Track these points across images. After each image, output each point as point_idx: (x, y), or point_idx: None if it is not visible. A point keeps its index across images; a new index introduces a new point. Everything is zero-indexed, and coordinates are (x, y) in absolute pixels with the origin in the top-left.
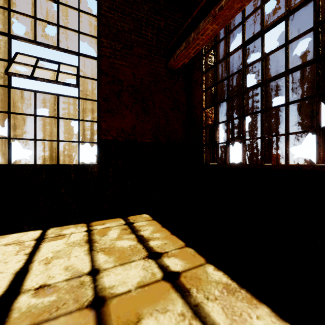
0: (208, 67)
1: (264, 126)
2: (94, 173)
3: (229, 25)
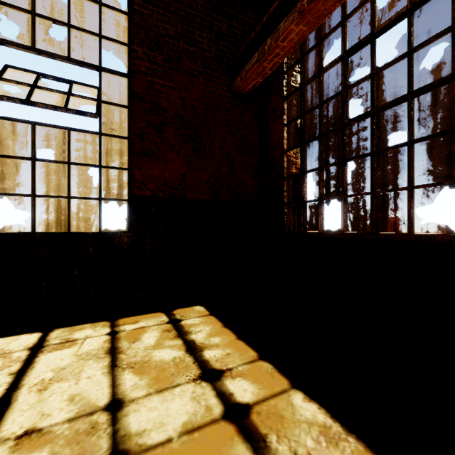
0: (292, 90)
1: (375, 176)
2: (123, 246)
3: (322, 28)
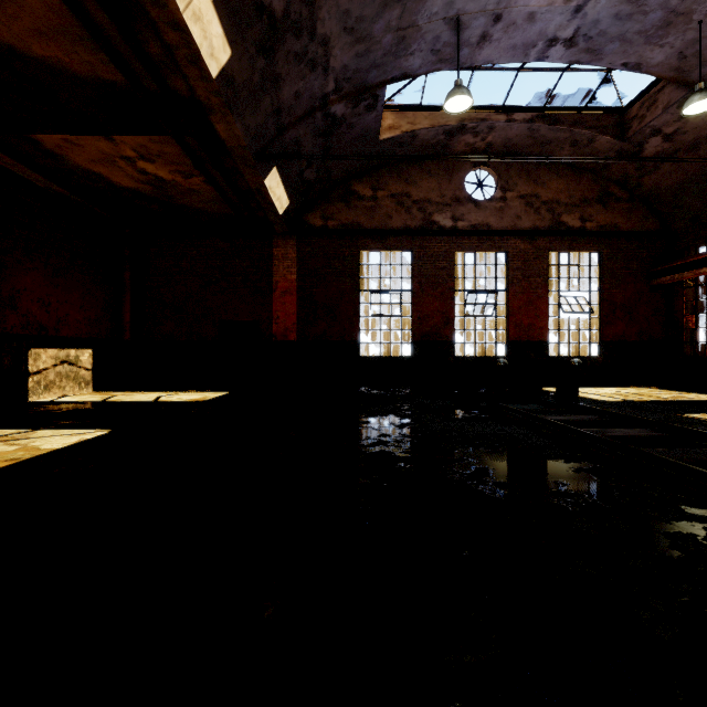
0: (689, 283)
1: None
2: (599, 362)
3: None
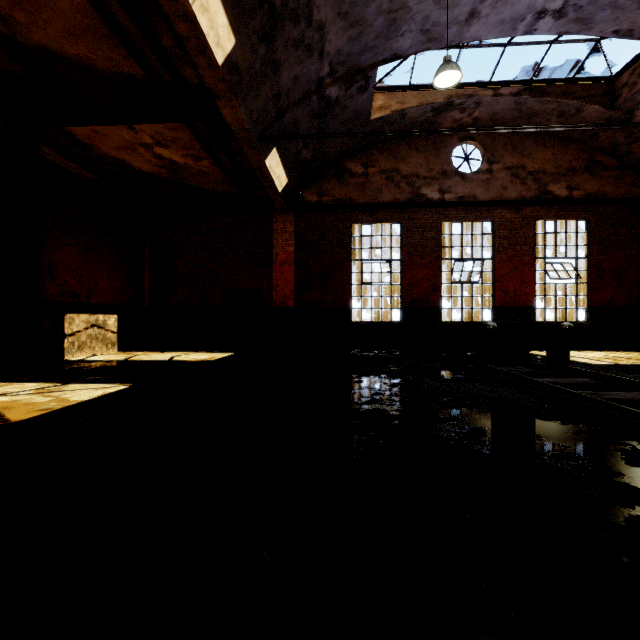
0: None
1: None
2: (586, 327)
3: None
